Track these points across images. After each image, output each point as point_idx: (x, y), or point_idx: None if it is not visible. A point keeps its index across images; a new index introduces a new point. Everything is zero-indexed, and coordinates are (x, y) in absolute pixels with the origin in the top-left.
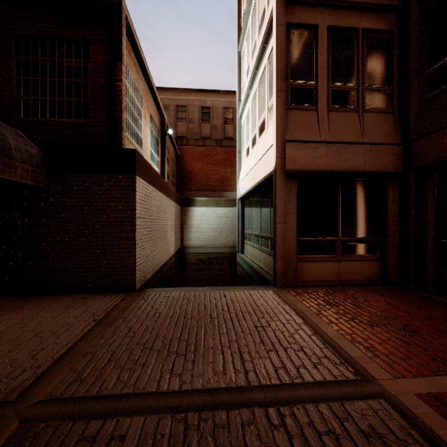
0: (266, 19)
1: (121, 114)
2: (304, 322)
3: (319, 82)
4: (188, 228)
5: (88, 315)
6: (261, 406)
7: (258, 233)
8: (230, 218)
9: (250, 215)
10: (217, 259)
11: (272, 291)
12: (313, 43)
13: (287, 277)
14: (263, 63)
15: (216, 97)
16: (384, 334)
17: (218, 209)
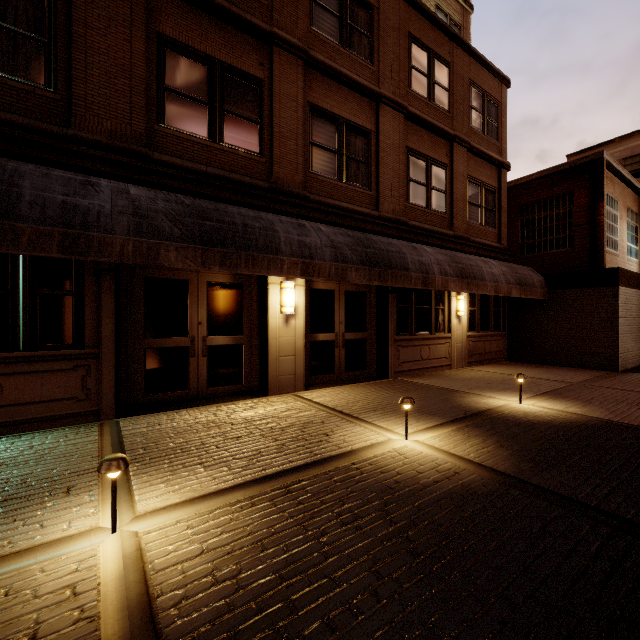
0: None
1: (602, 240)
2: None
3: None
4: None
5: (587, 374)
6: None
7: None
8: None
9: None
10: None
11: None
12: None
13: None
14: None
15: None
16: None
17: None
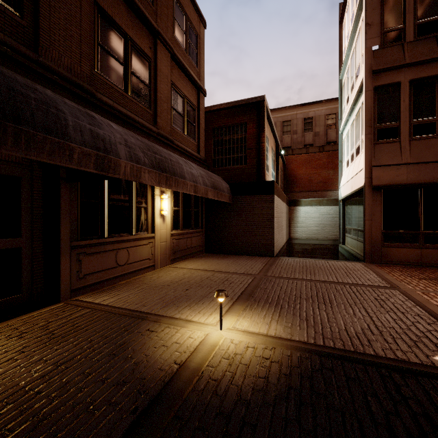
0: (360, 77)
1: (264, 161)
2: (376, 274)
3: (402, 121)
4: (294, 223)
5: (259, 262)
6: (342, 285)
7: (356, 228)
8: (332, 215)
9: (349, 213)
10: (320, 250)
11: (361, 263)
12: (397, 95)
13: (374, 256)
14: (359, 104)
15: (318, 107)
16: (425, 281)
17: (321, 208)
